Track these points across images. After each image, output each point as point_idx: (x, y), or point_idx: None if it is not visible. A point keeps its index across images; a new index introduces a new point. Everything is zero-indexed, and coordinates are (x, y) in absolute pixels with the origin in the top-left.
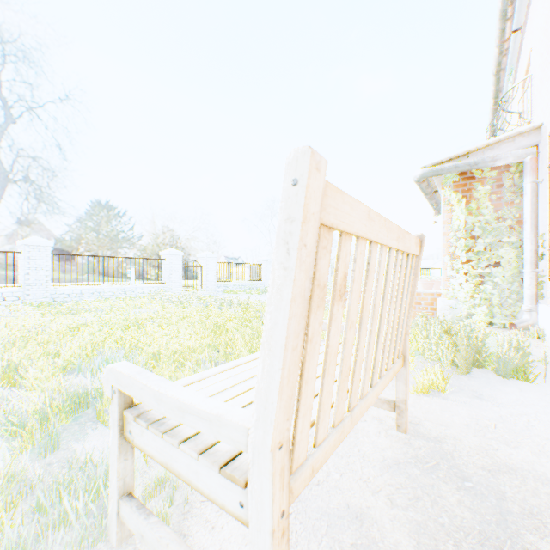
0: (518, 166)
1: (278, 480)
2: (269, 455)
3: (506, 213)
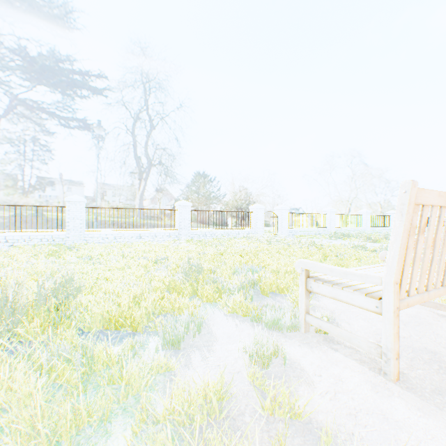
0: None
1: (395, 295)
2: (392, 284)
3: None
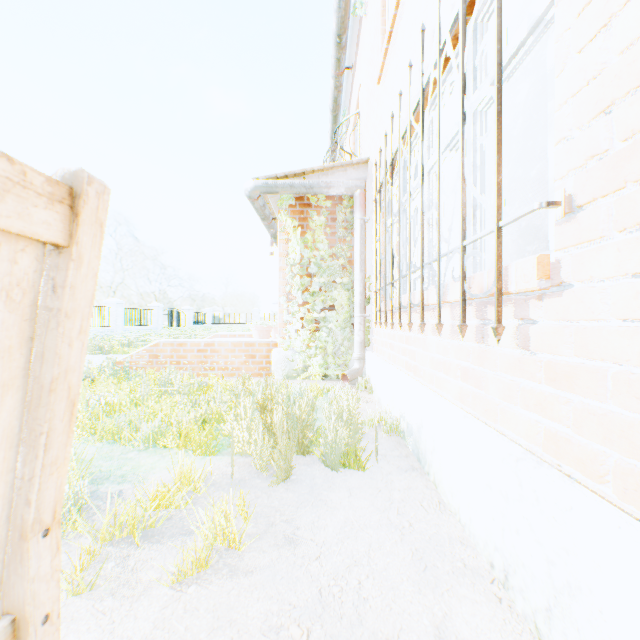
0: (350, 200)
1: None
2: None
3: (340, 250)
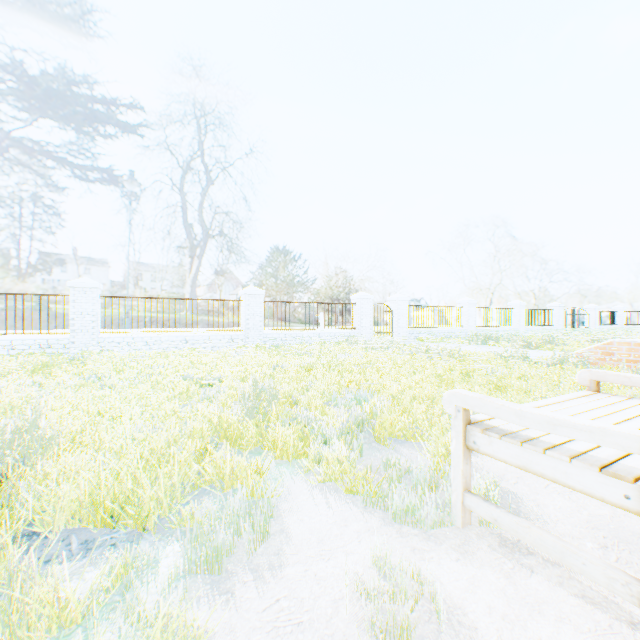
0: None
1: None
2: None
3: None
